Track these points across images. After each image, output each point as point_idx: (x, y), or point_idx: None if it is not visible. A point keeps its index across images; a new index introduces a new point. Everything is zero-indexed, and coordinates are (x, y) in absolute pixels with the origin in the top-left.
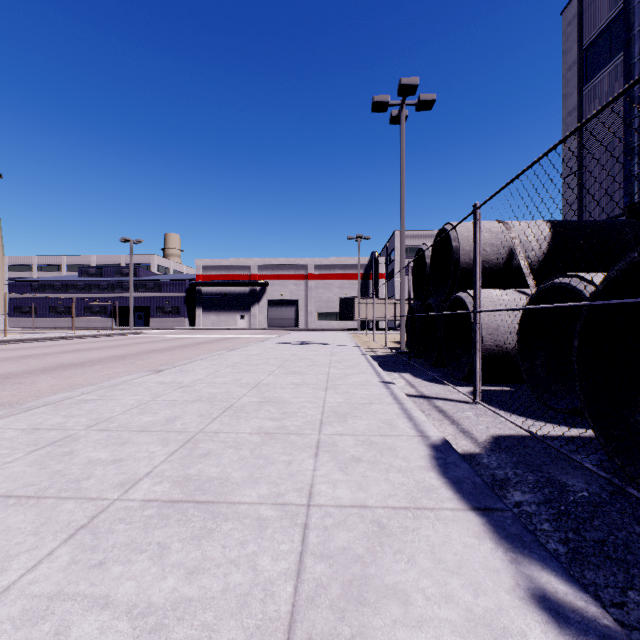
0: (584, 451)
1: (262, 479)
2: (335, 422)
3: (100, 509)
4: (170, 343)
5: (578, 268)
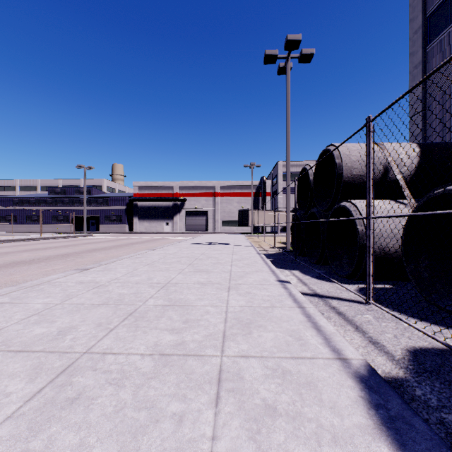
0: None
1: None
2: (239, 335)
3: None
4: (110, 243)
5: (443, 181)
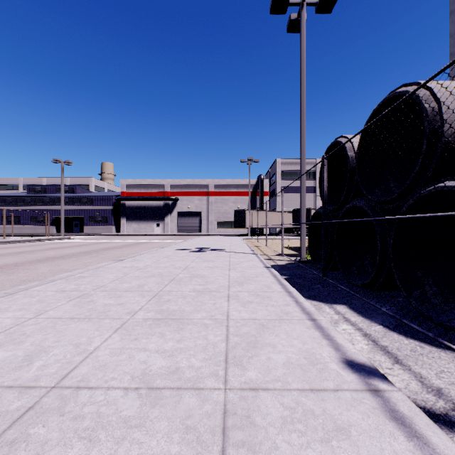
0: None
1: None
2: None
3: None
4: (79, 249)
5: None
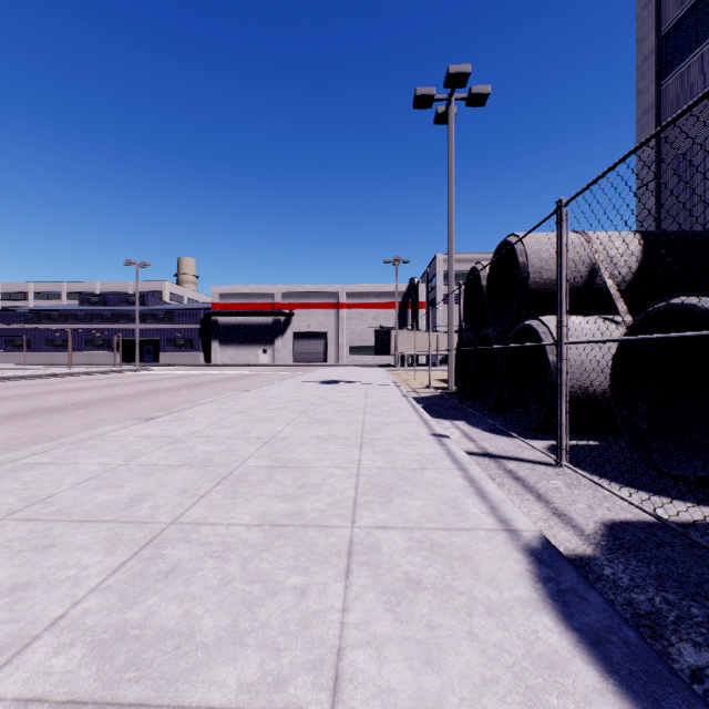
0: None
1: (252, 635)
2: (375, 503)
3: None
4: (178, 381)
5: (677, 289)
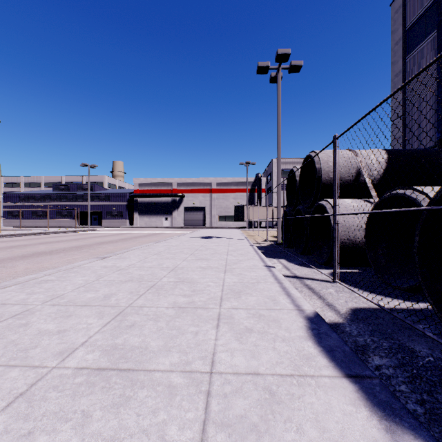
0: (422, 321)
1: (174, 348)
2: (232, 298)
3: (39, 377)
4: (115, 237)
5: (407, 183)
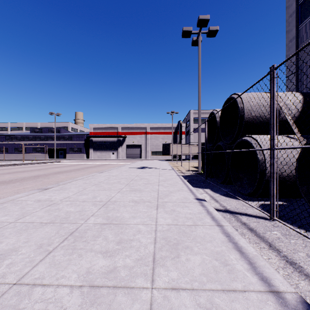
0: None
1: None
2: (168, 259)
3: None
4: (71, 167)
5: None
